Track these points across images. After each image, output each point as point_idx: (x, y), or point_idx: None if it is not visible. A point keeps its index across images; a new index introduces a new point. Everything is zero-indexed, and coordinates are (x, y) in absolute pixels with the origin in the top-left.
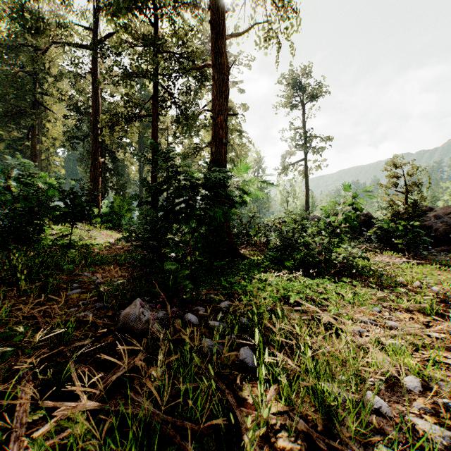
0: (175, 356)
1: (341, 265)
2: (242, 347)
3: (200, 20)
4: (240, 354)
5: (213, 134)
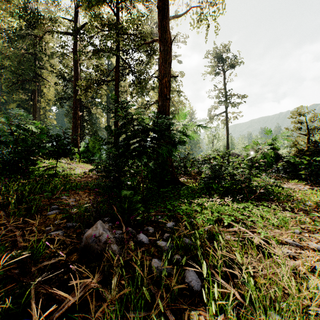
0: (126, 290)
1: (260, 191)
2: (187, 269)
3: (150, 9)
4: (186, 277)
5: (160, 92)
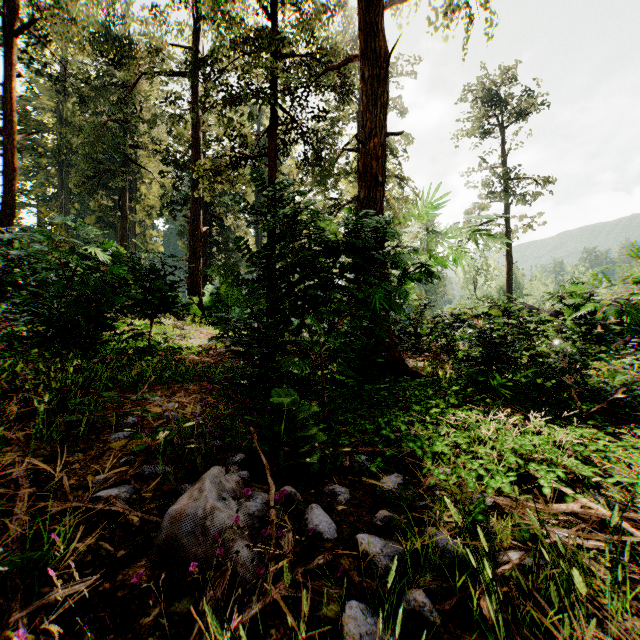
0: None
1: (616, 397)
2: None
3: (340, 2)
4: None
5: (362, 170)
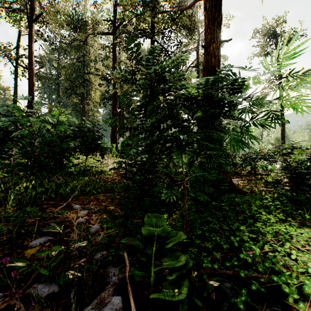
0: None
1: None
2: None
3: None
4: None
5: (205, 65)
